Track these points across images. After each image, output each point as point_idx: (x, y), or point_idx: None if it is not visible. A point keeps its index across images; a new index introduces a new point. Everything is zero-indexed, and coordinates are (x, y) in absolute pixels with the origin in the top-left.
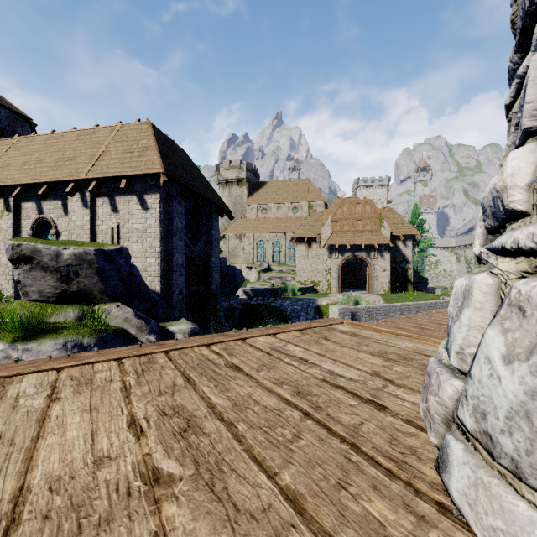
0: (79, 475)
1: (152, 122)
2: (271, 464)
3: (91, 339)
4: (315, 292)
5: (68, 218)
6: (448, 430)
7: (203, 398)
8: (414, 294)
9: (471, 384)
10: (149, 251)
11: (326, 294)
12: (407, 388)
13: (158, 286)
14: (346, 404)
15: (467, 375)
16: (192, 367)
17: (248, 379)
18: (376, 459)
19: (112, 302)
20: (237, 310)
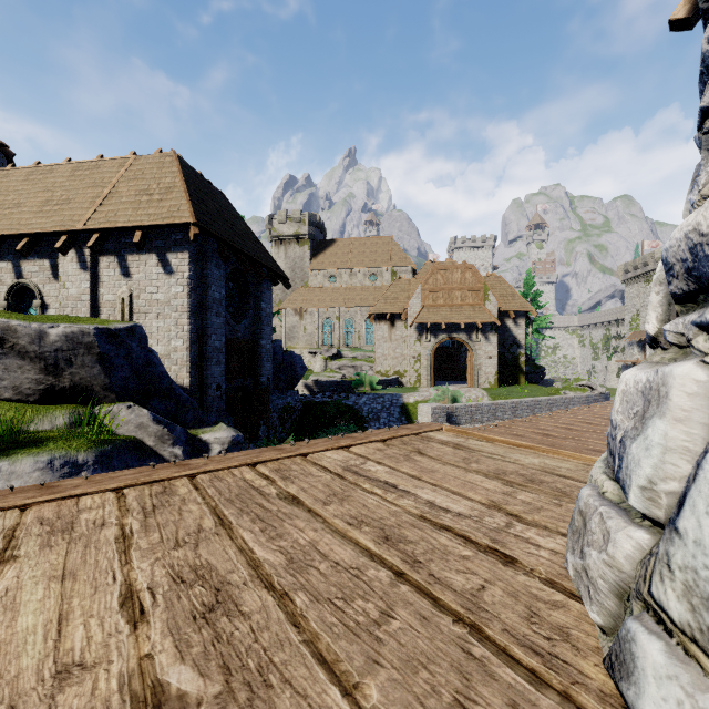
0: (25, 702)
1: (179, 153)
2: (347, 666)
3: (90, 454)
4: (400, 386)
5: (59, 284)
6: (622, 605)
7: (243, 550)
8: (527, 388)
9: (680, 546)
10: (175, 330)
11: (415, 388)
12: (541, 528)
13: (186, 379)
14: (457, 555)
15: (669, 529)
16: (228, 499)
17: (311, 518)
18: (509, 650)
19: (120, 401)
20: (297, 411)
